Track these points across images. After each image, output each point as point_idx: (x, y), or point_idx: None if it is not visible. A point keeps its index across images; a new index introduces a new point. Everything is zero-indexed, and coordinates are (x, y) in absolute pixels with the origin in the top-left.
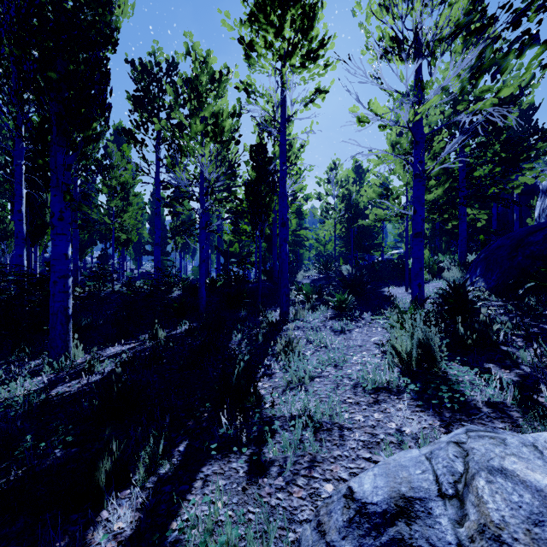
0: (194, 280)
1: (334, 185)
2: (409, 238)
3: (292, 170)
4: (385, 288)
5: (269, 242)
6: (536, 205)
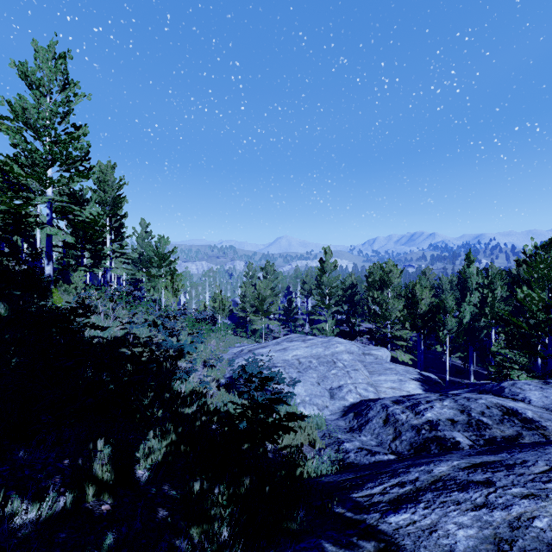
0: None
1: None
2: None
3: None
4: None
5: None
6: None
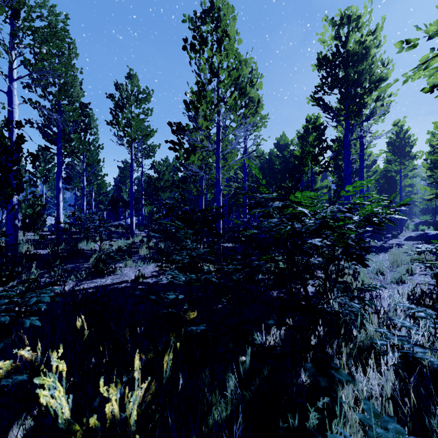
0: None
1: None
2: None
3: None
4: None
5: None
6: None
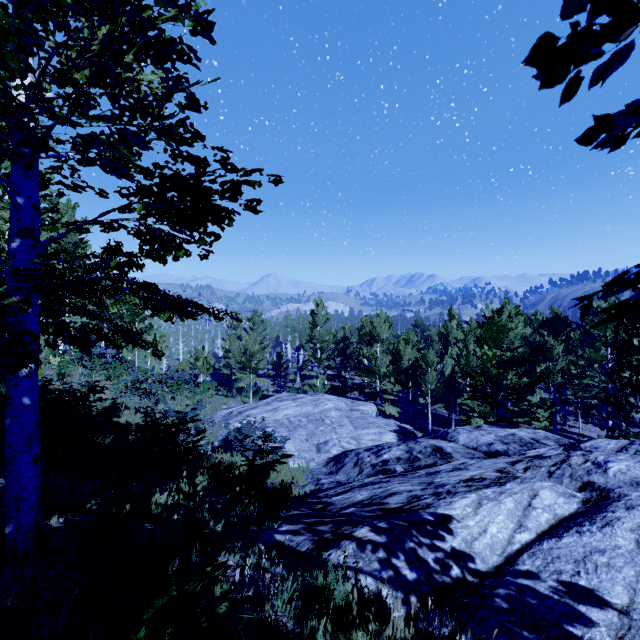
0: None
1: None
2: None
3: None
4: None
5: None
6: None
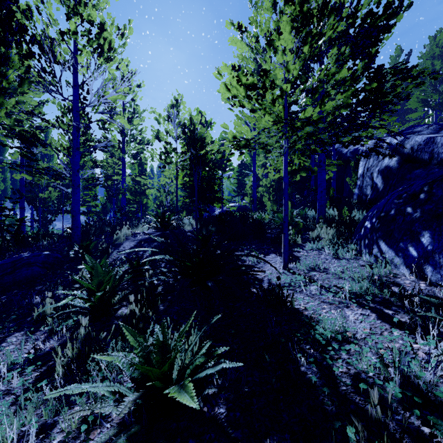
0: (4, 233)
1: (176, 125)
2: (252, 190)
3: (129, 107)
4: (247, 257)
5: (110, 190)
6: (359, 165)
